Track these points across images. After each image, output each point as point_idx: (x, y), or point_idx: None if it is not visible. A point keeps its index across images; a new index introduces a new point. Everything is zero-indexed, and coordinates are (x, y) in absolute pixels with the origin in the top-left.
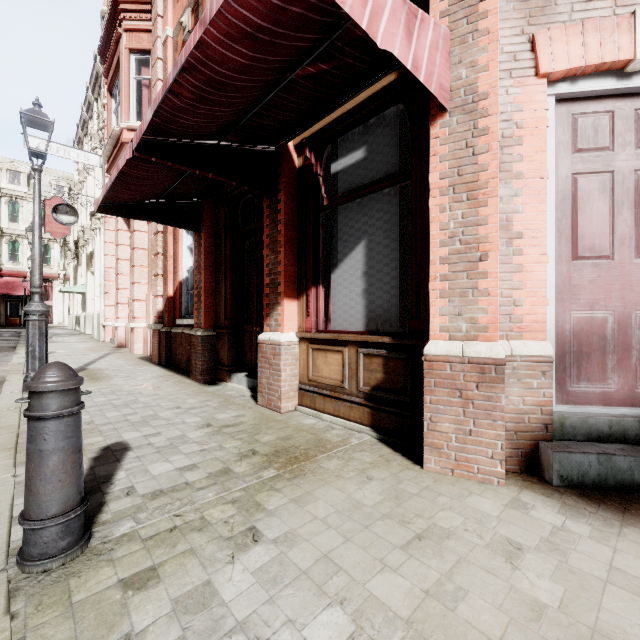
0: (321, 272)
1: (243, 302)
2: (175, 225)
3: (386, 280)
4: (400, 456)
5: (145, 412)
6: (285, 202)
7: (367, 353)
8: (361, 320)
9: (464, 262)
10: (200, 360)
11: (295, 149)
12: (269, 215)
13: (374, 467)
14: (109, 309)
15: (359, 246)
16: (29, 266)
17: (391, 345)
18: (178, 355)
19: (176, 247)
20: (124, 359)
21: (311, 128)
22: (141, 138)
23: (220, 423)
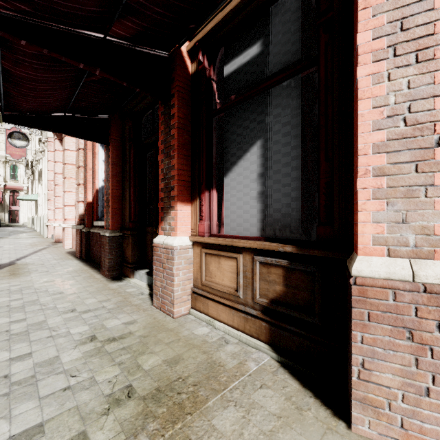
0: (214, 176)
1: (145, 206)
2: (84, 137)
3: (285, 181)
4: (312, 398)
5: (35, 318)
6: (178, 106)
7: (264, 262)
8: (256, 225)
9: (411, 149)
10: (107, 258)
11: (188, 55)
12: (163, 121)
13: (284, 427)
14: (51, 212)
15: (254, 147)
16: (1, 181)
17: (294, 255)
18: (94, 251)
19: (94, 161)
20: (53, 253)
21: (204, 29)
22: (2, 12)
23: (106, 335)
